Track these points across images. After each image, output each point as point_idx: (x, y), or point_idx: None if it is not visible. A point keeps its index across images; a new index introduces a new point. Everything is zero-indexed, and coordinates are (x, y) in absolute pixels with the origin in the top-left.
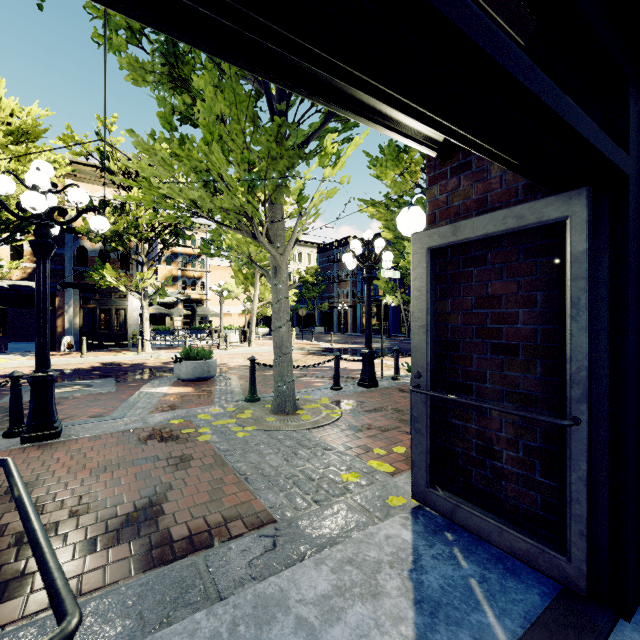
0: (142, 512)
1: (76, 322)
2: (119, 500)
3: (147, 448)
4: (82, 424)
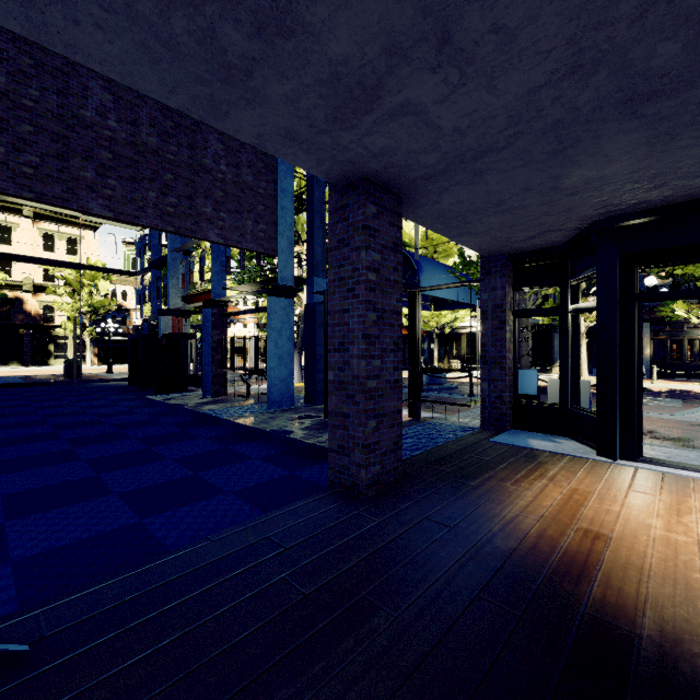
0: (682, 440)
1: (646, 352)
2: (671, 436)
3: (693, 428)
4: (652, 413)
